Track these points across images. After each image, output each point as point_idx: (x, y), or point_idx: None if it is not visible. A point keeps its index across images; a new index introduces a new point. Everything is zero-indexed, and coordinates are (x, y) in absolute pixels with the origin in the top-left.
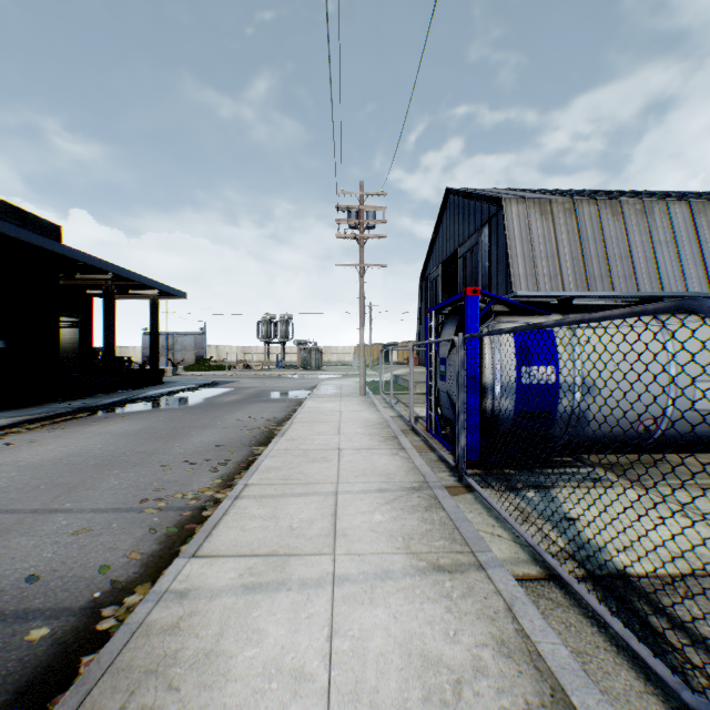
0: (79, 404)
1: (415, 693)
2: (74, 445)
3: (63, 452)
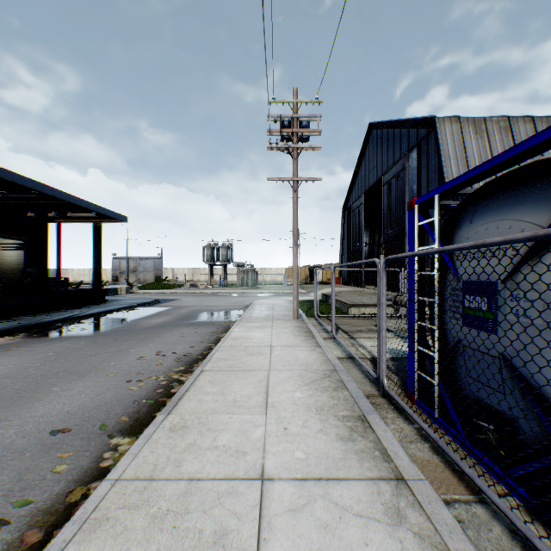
0: None
1: None
2: None
3: None
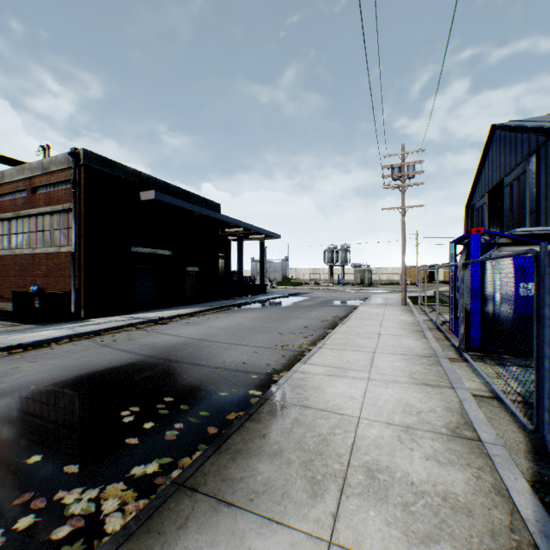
0: (229, 302)
1: (398, 410)
2: (235, 321)
3: (232, 323)
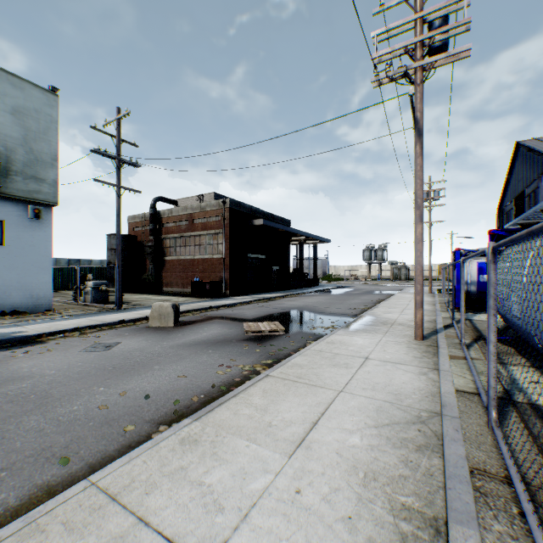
0: (299, 290)
1: (411, 318)
2: (315, 300)
3: (314, 301)
